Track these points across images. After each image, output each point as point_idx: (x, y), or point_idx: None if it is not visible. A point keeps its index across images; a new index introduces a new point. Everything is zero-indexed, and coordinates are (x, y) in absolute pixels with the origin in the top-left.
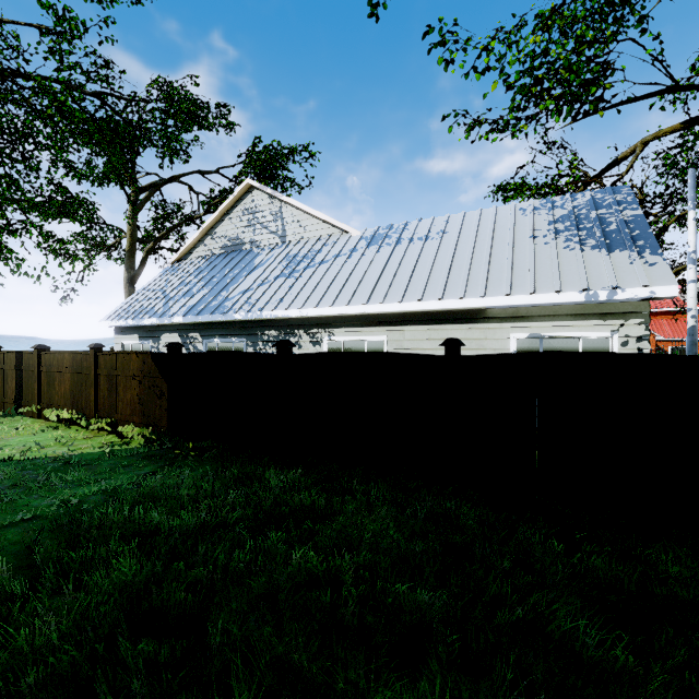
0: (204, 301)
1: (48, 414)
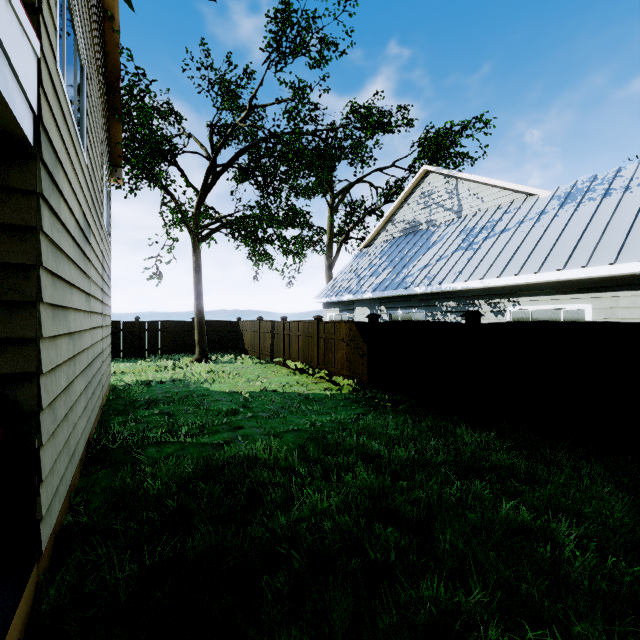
0: (388, 279)
1: (289, 364)
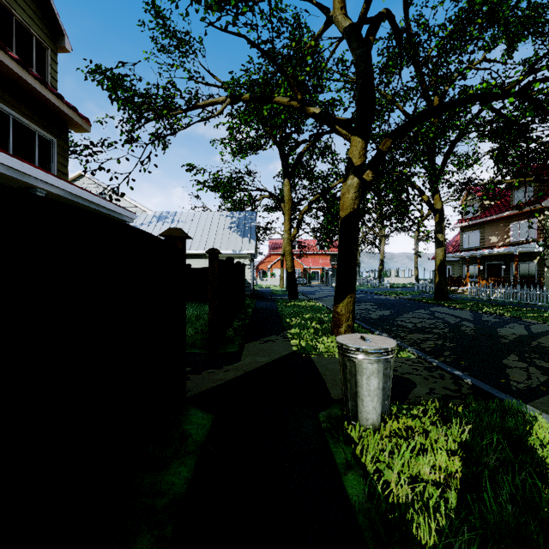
0: None
1: None
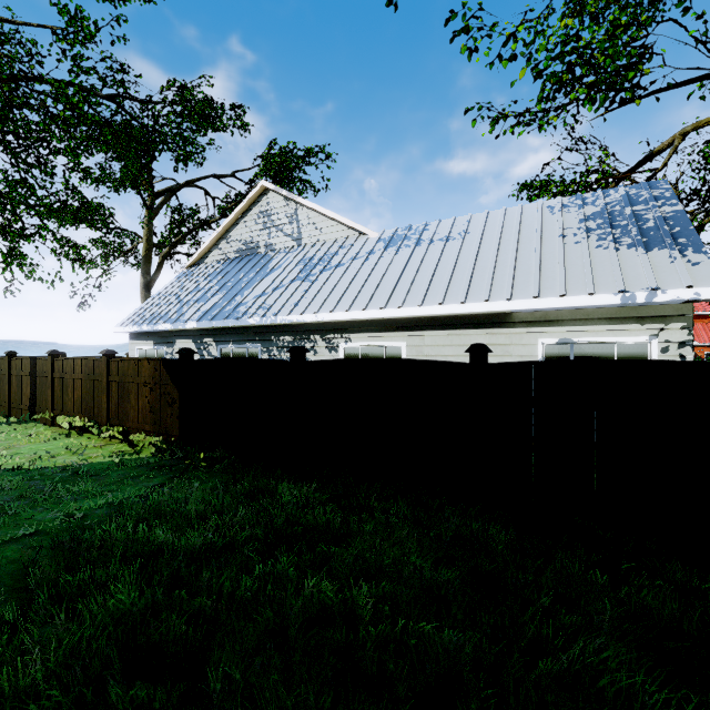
0: (218, 306)
1: (61, 421)
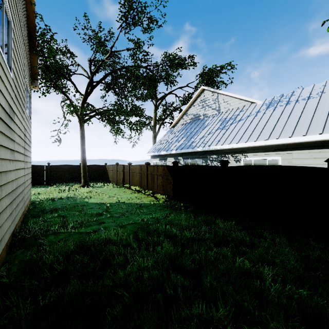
0: (184, 143)
1: (132, 187)
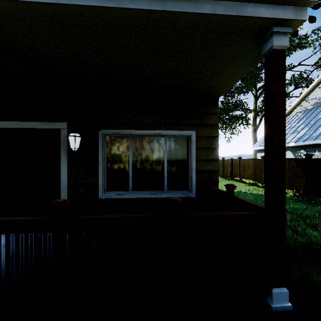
0: (307, 134)
1: (244, 180)
